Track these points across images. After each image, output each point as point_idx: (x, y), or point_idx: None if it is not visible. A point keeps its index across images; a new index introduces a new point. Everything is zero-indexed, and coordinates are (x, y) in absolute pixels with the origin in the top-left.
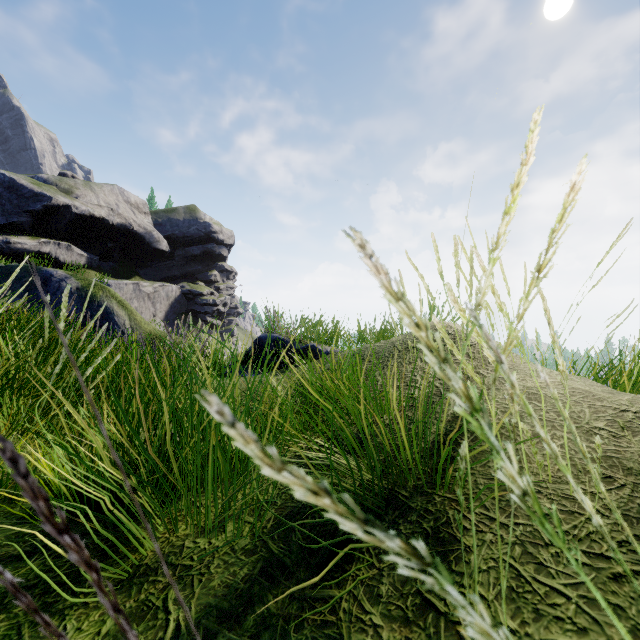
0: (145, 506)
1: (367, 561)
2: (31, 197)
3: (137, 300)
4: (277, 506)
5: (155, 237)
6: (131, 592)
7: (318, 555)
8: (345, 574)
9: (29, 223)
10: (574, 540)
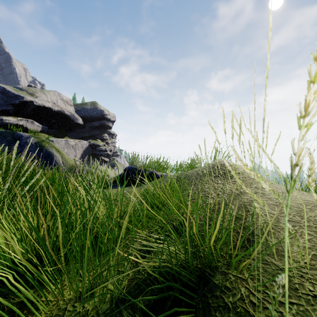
0: (45, 278)
1: None
2: (13, 97)
3: (67, 148)
4: (129, 277)
5: (76, 117)
6: None
7: None
8: None
9: (12, 110)
10: None
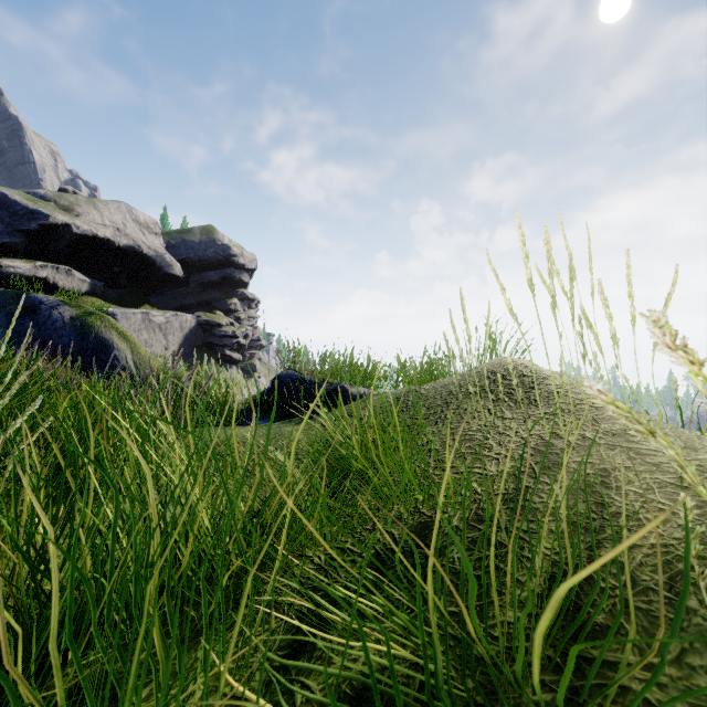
0: None
1: None
2: (25, 215)
3: (147, 331)
4: None
5: (167, 261)
6: None
7: None
8: None
9: (23, 244)
10: None
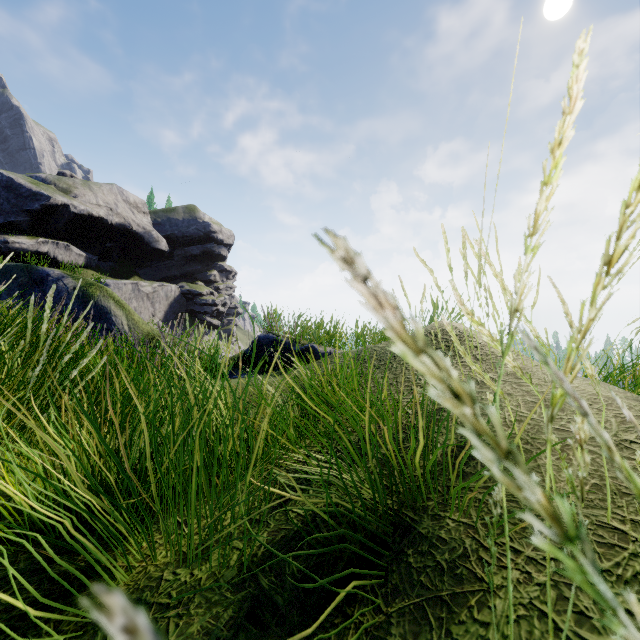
0: (121, 529)
1: (372, 603)
2: (29, 196)
3: (136, 300)
4: (270, 528)
5: (154, 237)
6: (95, 639)
7: (315, 593)
8: (346, 622)
9: (27, 222)
10: (619, 582)
